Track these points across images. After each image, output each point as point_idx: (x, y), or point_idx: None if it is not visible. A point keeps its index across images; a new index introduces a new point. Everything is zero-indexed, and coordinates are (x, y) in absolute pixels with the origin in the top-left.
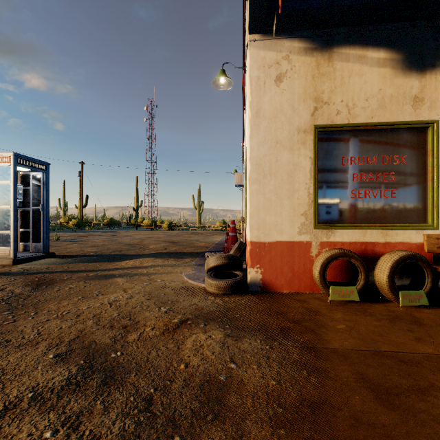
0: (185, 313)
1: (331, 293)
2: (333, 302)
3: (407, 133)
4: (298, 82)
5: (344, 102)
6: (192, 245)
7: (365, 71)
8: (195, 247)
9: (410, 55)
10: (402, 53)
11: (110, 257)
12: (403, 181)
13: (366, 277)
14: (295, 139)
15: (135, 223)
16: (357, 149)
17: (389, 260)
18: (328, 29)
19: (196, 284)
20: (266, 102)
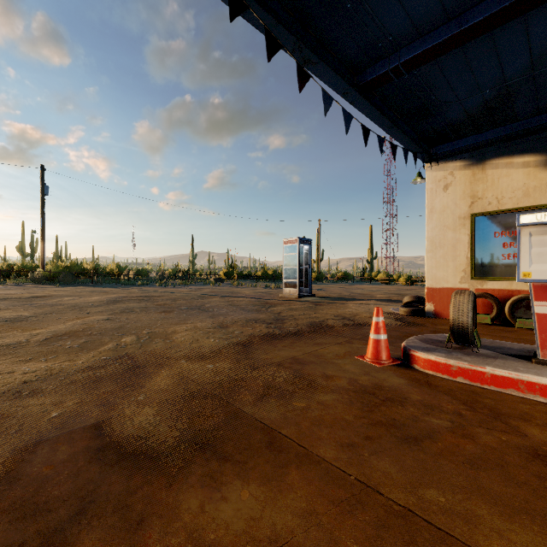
0: None
1: None
2: None
3: None
4: (459, 188)
5: (494, 196)
6: None
7: (511, 173)
8: None
9: None
10: (545, 155)
11: (346, 299)
12: None
13: (498, 310)
14: (457, 223)
15: (368, 277)
16: (507, 226)
17: (511, 300)
18: (482, 150)
19: (395, 312)
20: (437, 202)
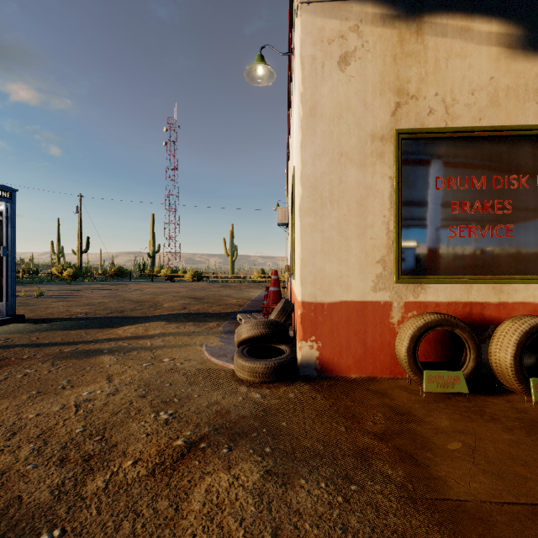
0: (199, 422)
1: (425, 382)
2: (427, 394)
3: (529, 143)
4: (373, 66)
5: (440, 96)
6: (221, 302)
7: (470, 51)
8: (225, 305)
9: (534, 28)
10: (523, 26)
11: (104, 321)
12: (524, 214)
13: (478, 356)
14: (368, 149)
15: (149, 273)
16: (458, 166)
17: (514, 332)
18: None
19: (221, 365)
20: (325, 94)
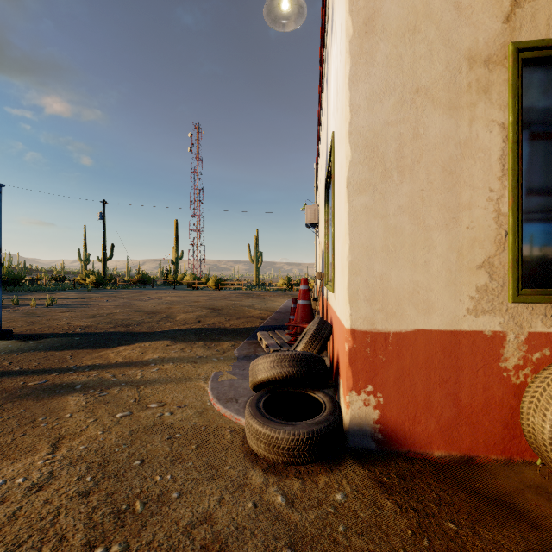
0: None
1: None
2: None
3: None
4: None
5: None
6: (242, 313)
7: None
8: (245, 317)
9: None
10: None
11: (102, 338)
12: None
13: None
14: (462, 81)
15: (172, 281)
16: None
17: None
18: None
19: (228, 418)
20: None
